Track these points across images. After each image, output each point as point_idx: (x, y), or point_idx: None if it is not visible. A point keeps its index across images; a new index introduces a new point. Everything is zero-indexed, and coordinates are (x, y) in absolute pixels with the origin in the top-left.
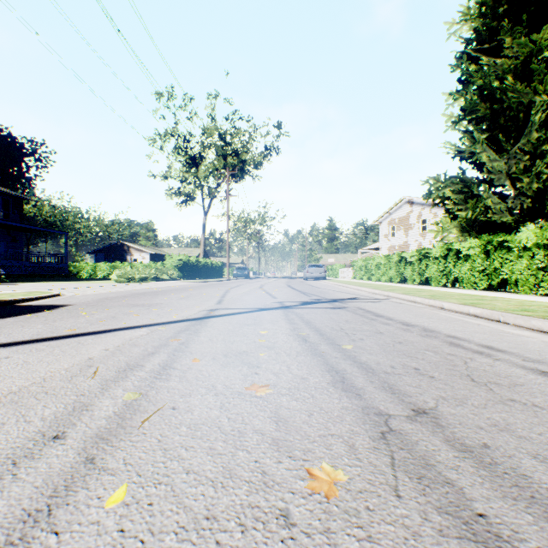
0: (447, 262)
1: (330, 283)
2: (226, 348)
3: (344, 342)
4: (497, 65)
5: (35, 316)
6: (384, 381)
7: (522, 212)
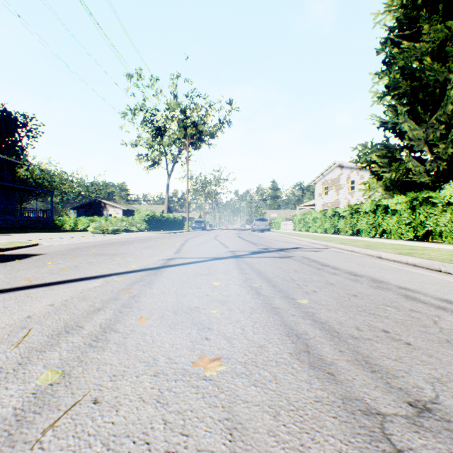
0: (376, 216)
1: (274, 234)
2: (177, 302)
3: (298, 294)
4: (416, 48)
5: (3, 265)
6: (356, 350)
7: (438, 174)
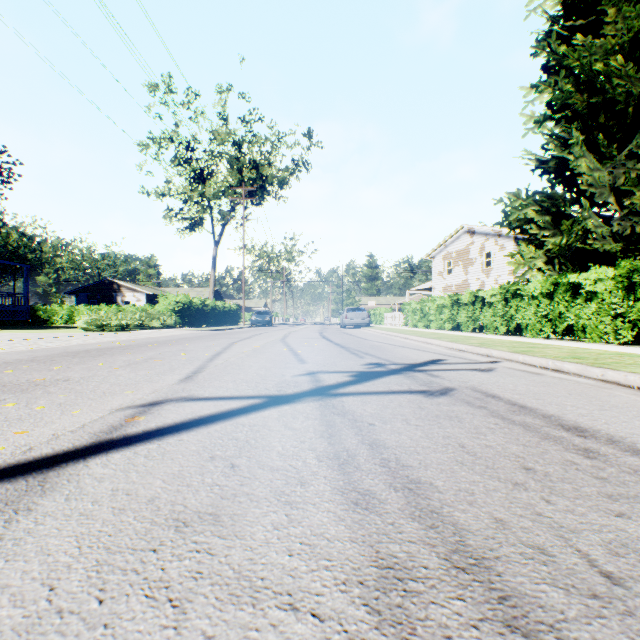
0: (555, 302)
1: (377, 332)
2: None
3: None
4: (595, 46)
5: None
6: None
7: (633, 238)
